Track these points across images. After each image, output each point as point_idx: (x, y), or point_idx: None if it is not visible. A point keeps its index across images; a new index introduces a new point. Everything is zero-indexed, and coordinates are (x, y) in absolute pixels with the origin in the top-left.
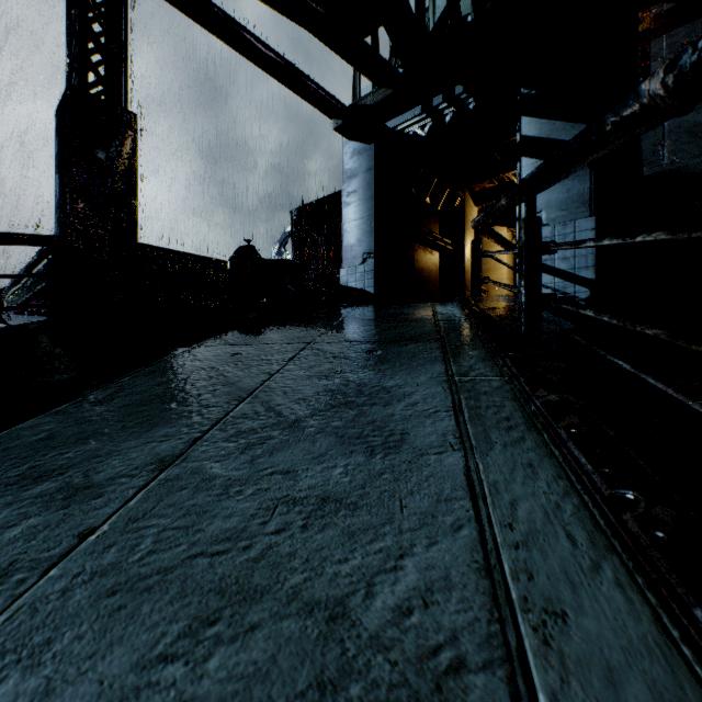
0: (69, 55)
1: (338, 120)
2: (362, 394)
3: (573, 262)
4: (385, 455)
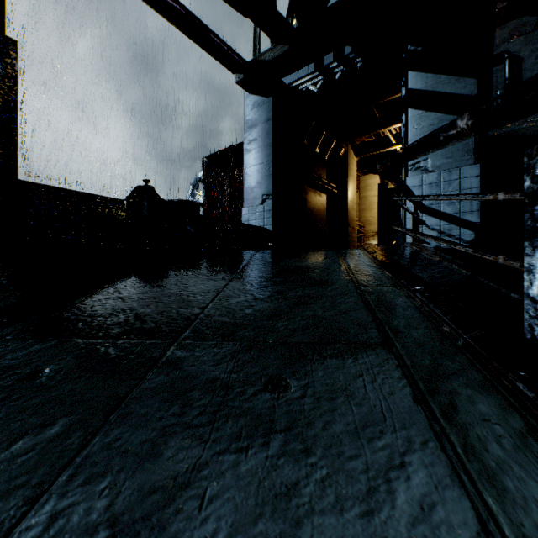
0: None
1: (240, 74)
2: None
3: (458, 206)
4: None
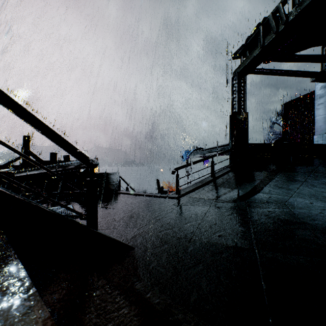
0: (232, 102)
1: (312, 78)
2: None
3: None
4: None
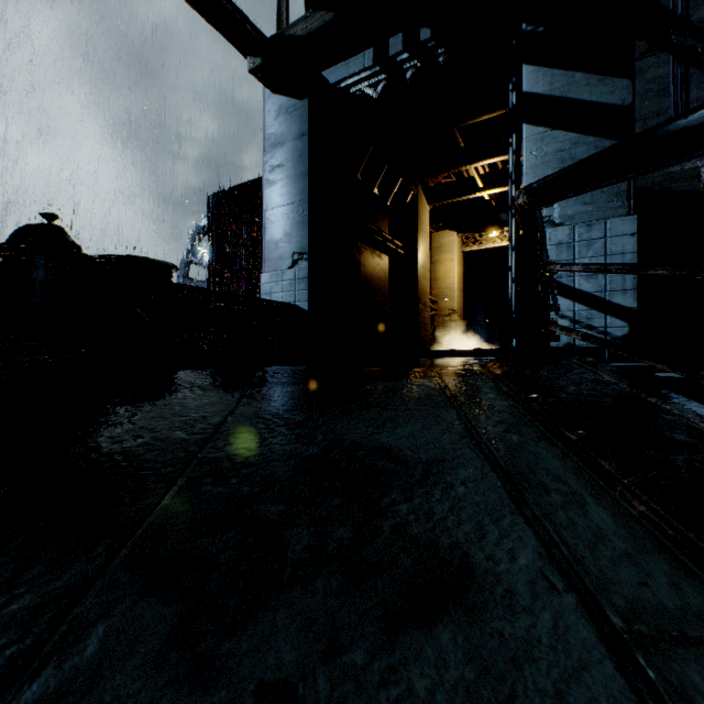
0: None
1: (255, 57)
2: None
3: (602, 281)
4: None
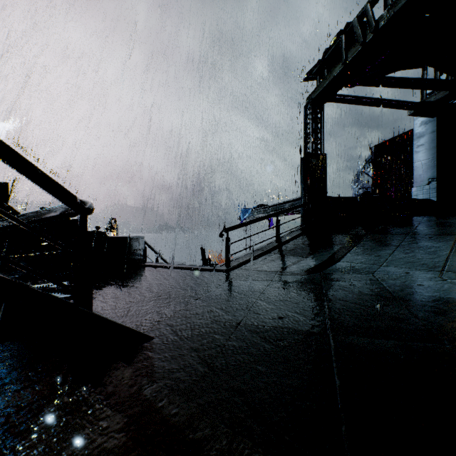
0: (305, 140)
1: (410, 110)
2: (427, 247)
3: None
4: (432, 255)
